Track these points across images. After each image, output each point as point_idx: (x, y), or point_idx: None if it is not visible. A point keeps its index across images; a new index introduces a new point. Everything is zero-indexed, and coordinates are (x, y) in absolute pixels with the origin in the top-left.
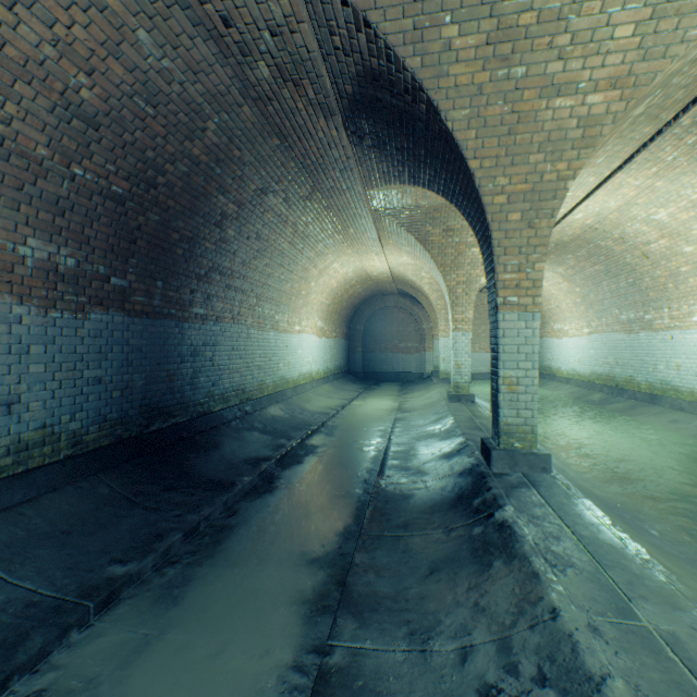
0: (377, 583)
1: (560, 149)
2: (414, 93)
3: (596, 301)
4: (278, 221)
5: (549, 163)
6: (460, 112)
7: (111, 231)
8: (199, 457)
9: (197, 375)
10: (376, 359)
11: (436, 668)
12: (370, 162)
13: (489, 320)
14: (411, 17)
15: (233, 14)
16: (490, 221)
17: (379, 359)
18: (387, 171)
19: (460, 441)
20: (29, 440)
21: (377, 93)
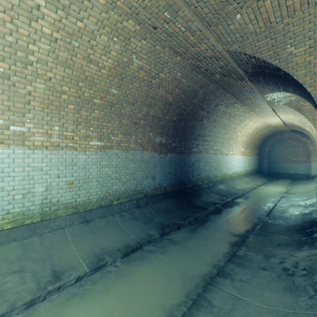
0: (255, 243)
1: None
2: (277, 69)
3: None
4: (222, 113)
5: None
6: (299, 72)
7: (172, 130)
8: (195, 199)
9: (193, 171)
10: (276, 166)
11: (270, 262)
12: (262, 87)
13: None
14: (272, 51)
15: (208, 68)
16: None
17: (278, 166)
18: (271, 88)
19: (313, 209)
20: (156, 187)
21: (261, 70)
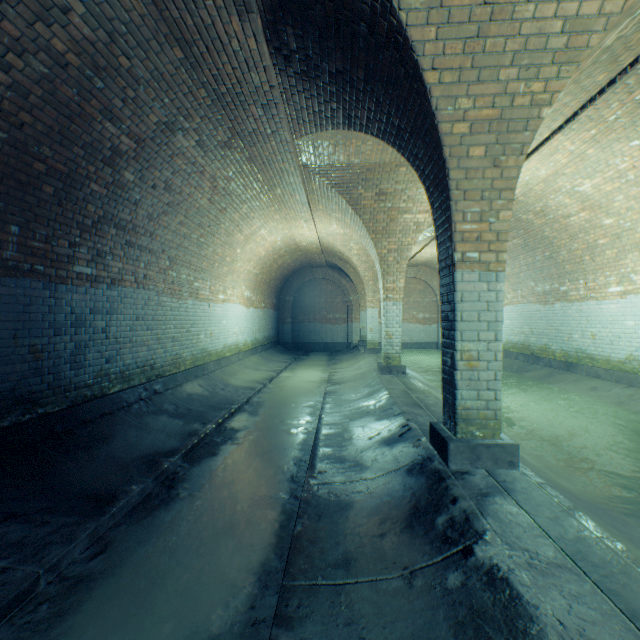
0: None
1: (537, 63)
2: None
3: (512, 274)
4: (192, 170)
5: (523, 82)
6: None
7: None
8: (74, 459)
9: (82, 350)
10: (305, 330)
11: None
12: (299, 98)
13: (440, 282)
14: None
15: None
16: (448, 156)
17: (308, 330)
18: (318, 111)
19: (400, 422)
20: None
21: None
